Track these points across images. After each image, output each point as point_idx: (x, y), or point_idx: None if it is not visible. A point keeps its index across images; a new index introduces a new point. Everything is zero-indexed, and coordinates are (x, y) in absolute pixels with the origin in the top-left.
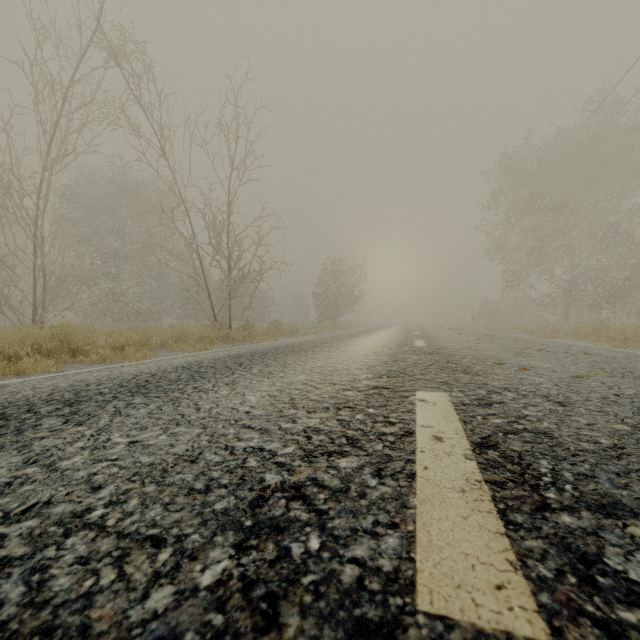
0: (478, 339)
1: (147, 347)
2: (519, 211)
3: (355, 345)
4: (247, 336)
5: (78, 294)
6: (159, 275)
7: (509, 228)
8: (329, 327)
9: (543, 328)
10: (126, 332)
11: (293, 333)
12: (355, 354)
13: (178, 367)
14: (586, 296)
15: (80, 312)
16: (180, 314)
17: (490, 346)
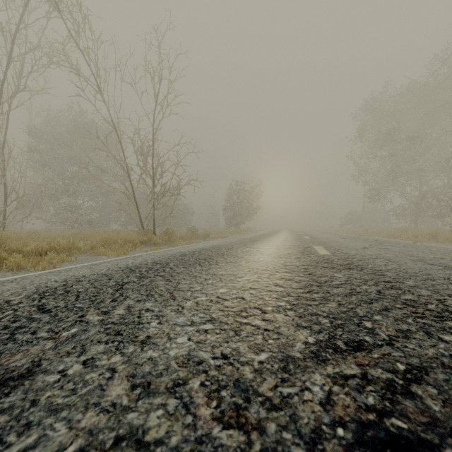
0: (370, 245)
1: (72, 251)
2: (380, 143)
3: (260, 252)
4: (167, 240)
5: (47, 207)
6: (107, 192)
7: (371, 156)
8: (234, 232)
9: (403, 233)
10: (65, 237)
11: (206, 237)
12: (264, 268)
13: (37, 292)
14: (433, 208)
15: (47, 220)
16: (124, 222)
17: (395, 254)
